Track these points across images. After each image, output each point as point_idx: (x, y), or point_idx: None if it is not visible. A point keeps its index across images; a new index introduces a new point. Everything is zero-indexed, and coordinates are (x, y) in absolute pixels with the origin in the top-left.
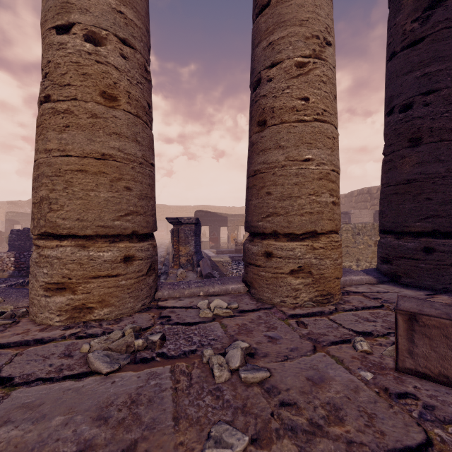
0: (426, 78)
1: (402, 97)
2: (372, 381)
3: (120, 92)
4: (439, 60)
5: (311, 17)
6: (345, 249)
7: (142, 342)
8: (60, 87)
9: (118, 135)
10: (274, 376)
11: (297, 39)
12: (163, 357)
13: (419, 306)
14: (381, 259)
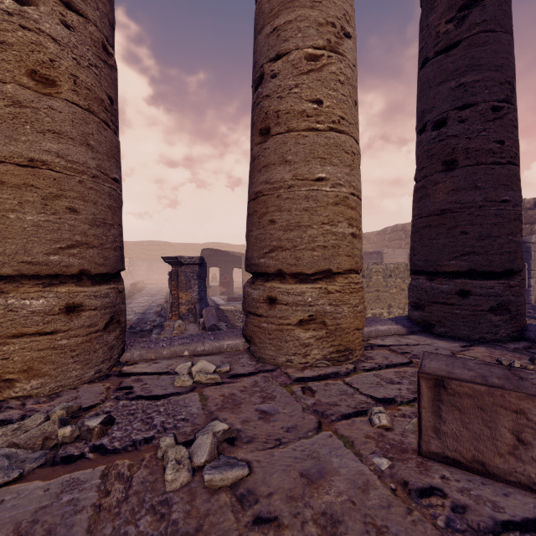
0: (462, 89)
1: (435, 111)
2: (388, 472)
3: (60, 74)
4: (476, 69)
5: None
6: (376, 294)
7: (70, 430)
8: None
9: (56, 135)
10: (255, 474)
11: (308, 25)
12: (99, 453)
13: (448, 367)
14: (412, 305)
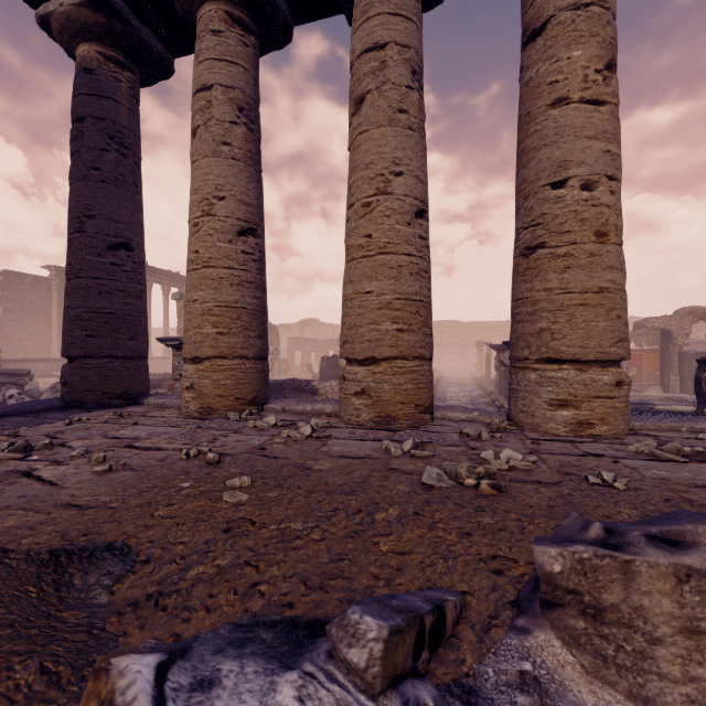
0: None
1: None
2: None
3: (610, 227)
4: None
5: None
6: None
7: (690, 449)
8: (558, 235)
9: (610, 268)
10: None
11: None
12: None
13: None
14: None
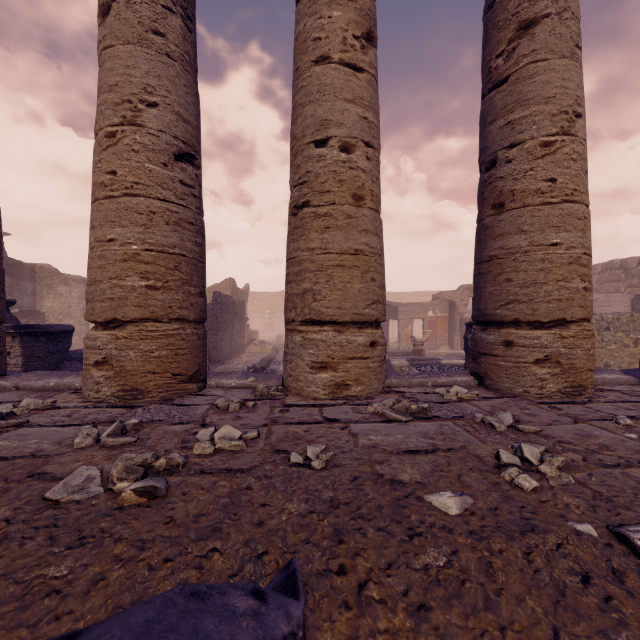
0: None
1: None
2: (637, 439)
3: (366, 192)
4: None
5: (559, 92)
6: None
7: (416, 407)
8: (320, 194)
9: (365, 232)
10: (545, 431)
11: (542, 118)
12: (439, 418)
13: None
14: None
